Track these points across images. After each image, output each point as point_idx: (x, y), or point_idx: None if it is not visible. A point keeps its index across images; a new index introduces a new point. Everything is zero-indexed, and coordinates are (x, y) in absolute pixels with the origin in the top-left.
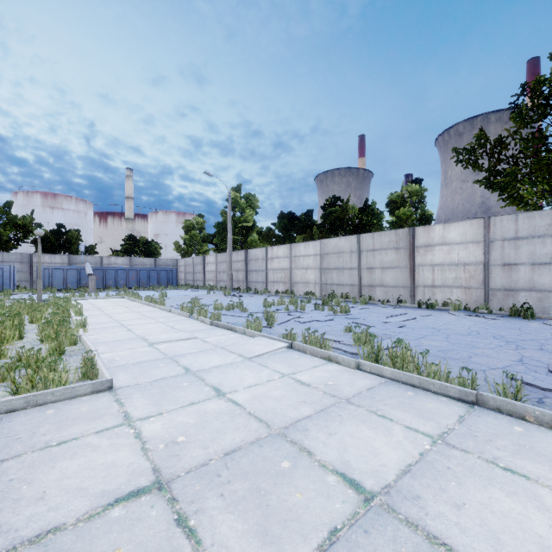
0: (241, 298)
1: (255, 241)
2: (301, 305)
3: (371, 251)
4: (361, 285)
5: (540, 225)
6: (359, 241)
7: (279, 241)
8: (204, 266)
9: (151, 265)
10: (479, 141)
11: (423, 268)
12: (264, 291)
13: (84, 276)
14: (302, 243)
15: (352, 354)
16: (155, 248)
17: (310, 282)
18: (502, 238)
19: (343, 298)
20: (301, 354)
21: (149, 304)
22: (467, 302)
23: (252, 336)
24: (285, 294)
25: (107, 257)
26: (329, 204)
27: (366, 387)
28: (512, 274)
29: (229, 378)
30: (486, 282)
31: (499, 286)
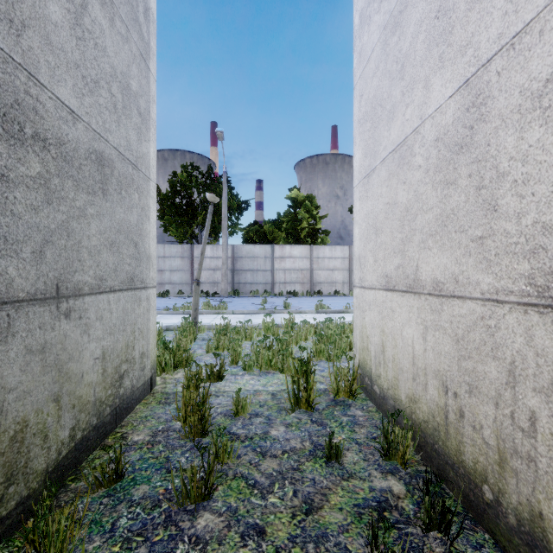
0: None
1: None
2: None
3: None
4: None
5: (173, 251)
6: None
7: None
8: None
9: None
10: None
11: None
12: None
13: None
14: None
15: None
16: None
17: None
18: (158, 256)
19: None
20: None
21: None
22: None
23: None
24: None
25: None
26: None
27: None
28: (163, 275)
29: None
30: None
31: (157, 282)
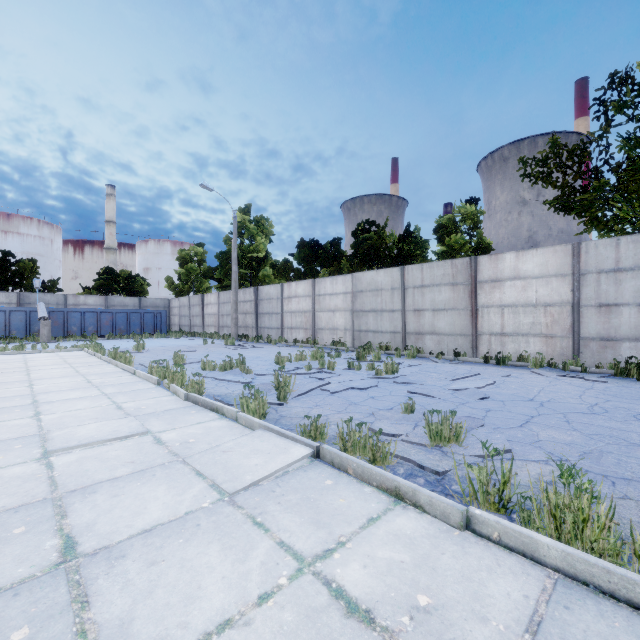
0: (248, 350)
1: (269, 277)
2: (329, 363)
3: (419, 288)
4: (406, 332)
5: None
6: (403, 274)
7: (298, 276)
8: (204, 307)
9: (134, 306)
10: (553, 149)
11: (488, 310)
12: (279, 339)
13: (37, 320)
14: (328, 278)
15: (436, 475)
16: (141, 285)
17: (338, 328)
18: (597, 270)
19: (382, 350)
20: (337, 474)
21: (110, 362)
22: (549, 355)
23: (248, 426)
24: (306, 344)
25: (73, 295)
26: (361, 230)
27: (523, 621)
28: (612, 318)
29: (161, 588)
30: (575, 329)
31: (594, 334)
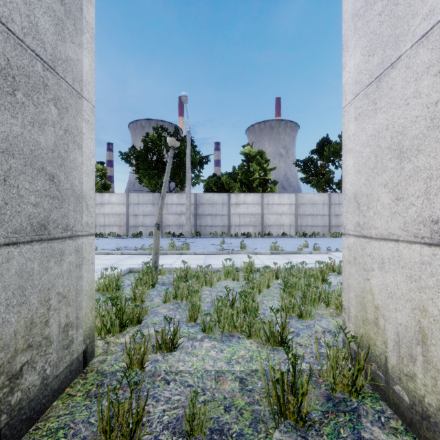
0: None
1: None
2: None
3: None
4: None
5: (146, 199)
6: None
7: None
8: None
9: None
10: (131, 152)
11: (99, 216)
12: None
13: None
14: None
15: None
16: None
17: None
18: (133, 203)
19: None
20: None
21: None
22: (120, 233)
23: None
24: None
25: None
26: None
27: None
28: (137, 219)
29: None
30: (127, 223)
31: (132, 225)
